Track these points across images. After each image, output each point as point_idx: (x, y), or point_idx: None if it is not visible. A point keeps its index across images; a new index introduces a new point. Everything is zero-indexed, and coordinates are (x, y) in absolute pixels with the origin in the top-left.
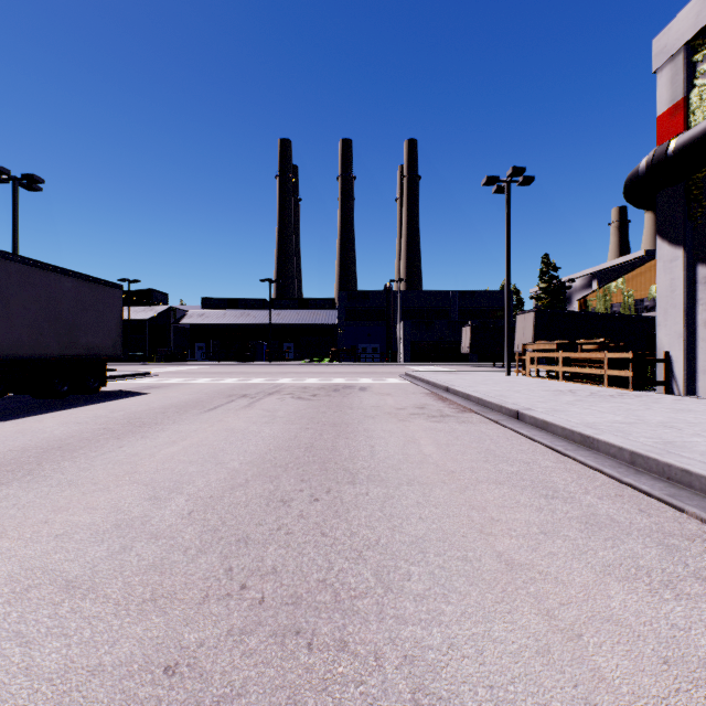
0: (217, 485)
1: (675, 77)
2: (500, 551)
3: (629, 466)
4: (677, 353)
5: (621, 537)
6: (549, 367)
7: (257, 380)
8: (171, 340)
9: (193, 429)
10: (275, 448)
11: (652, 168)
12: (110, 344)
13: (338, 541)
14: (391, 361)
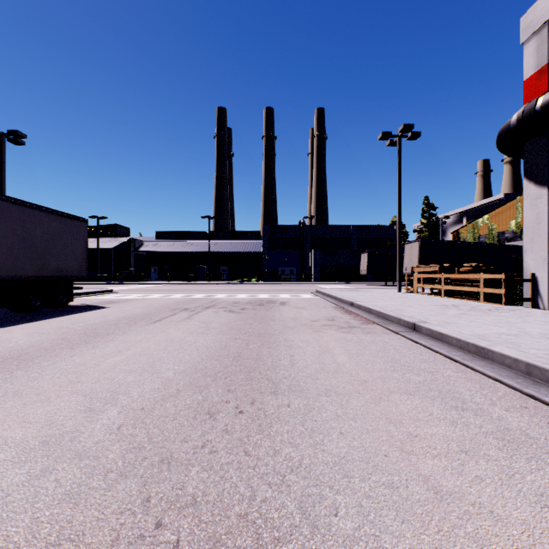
0: (150, 396)
1: (540, 47)
2: (425, 474)
3: (525, 376)
4: (542, 274)
5: (543, 457)
6: (434, 286)
7: (198, 296)
8: (131, 264)
9: (138, 339)
10: (206, 357)
11: (522, 121)
12: (77, 267)
13: (261, 461)
14: (304, 280)
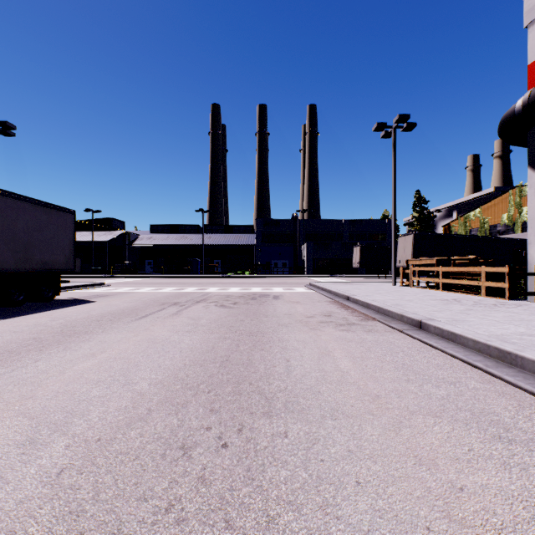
0: (113, 419)
1: None
2: None
3: None
4: None
5: None
6: (431, 279)
7: (190, 289)
8: (126, 257)
9: (117, 339)
10: (190, 362)
11: (528, 106)
12: (64, 260)
13: None
14: (297, 273)
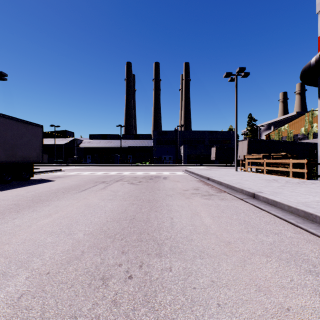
0: (59, 258)
1: None
2: None
3: None
4: None
5: None
6: (258, 167)
7: (112, 173)
8: (75, 154)
9: (66, 204)
10: (110, 220)
11: (319, 61)
12: (36, 155)
13: None
14: (177, 163)
